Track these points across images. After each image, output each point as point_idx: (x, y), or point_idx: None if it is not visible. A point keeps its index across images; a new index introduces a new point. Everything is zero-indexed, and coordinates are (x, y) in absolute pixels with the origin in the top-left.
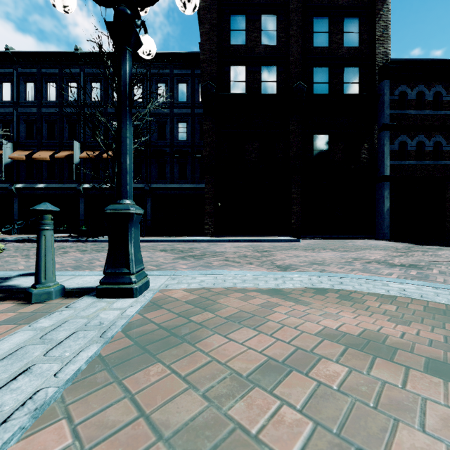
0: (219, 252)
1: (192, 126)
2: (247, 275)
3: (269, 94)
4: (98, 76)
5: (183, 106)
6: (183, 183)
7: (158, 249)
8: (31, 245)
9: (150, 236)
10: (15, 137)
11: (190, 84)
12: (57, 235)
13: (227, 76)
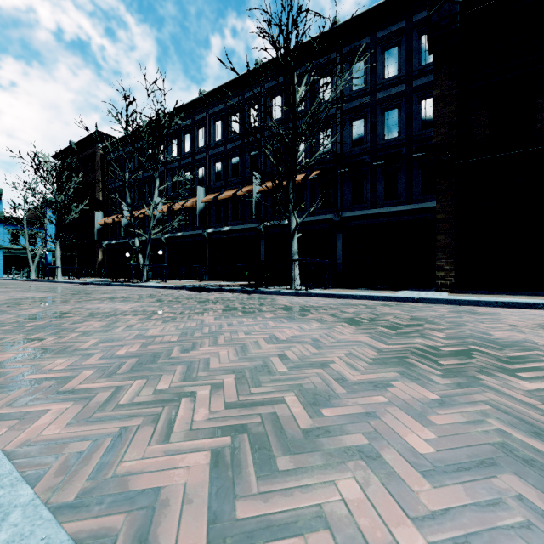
0: (510, 346)
1: (407, 111)
2: None
3: None
4: (278, 87)
5: (392, 83)
6: (392, 204)
7: (343, 318)
8: (196, 294)
9: (340, 288)
10: (207, 181)
11: (403, 45)
12: (236, 283)
13: None
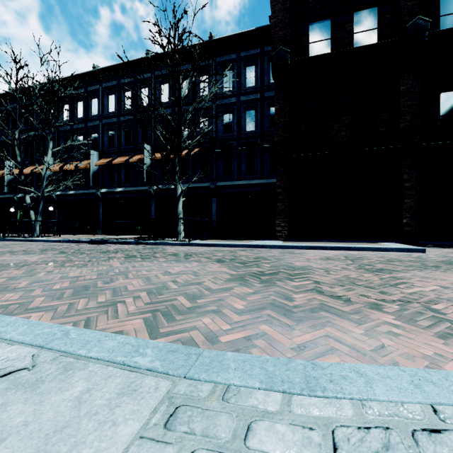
0: (299, 269)
1: (261, 113)
2: (447, 415)
3: (367, 46)
4: (166, 76)
5: (251, 91)
6: (251, 178)
7: (214, 259)
8: (95, 246)
9: (214, 239)
10: (100, 147)
11: (258, 65)
12: (129, 237)
13: (305, 37)
